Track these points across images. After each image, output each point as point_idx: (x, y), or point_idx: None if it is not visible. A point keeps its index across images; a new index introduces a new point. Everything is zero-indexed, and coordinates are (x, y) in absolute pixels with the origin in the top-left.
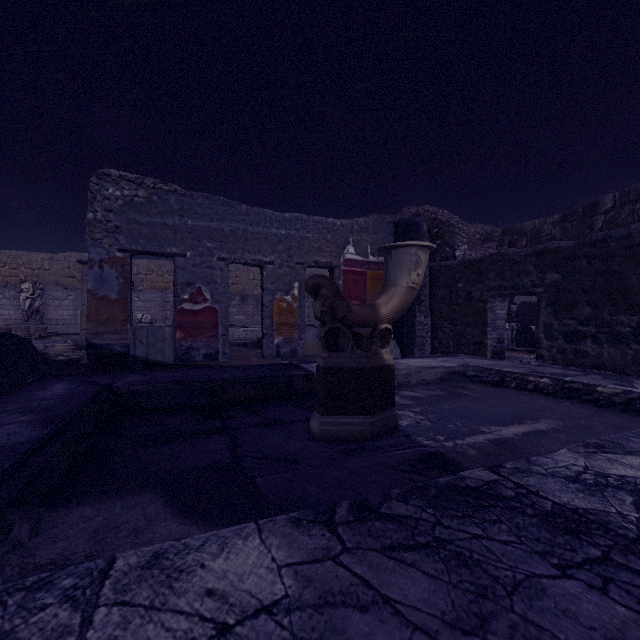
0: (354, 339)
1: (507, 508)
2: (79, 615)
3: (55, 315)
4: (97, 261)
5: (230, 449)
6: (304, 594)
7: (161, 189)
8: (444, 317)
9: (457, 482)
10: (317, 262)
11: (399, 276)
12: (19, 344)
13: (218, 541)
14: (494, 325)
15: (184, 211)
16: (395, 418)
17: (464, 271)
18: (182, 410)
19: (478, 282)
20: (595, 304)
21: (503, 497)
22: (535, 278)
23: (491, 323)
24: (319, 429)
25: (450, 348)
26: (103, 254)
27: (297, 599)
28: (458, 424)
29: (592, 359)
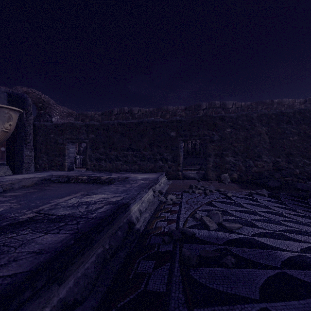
0: None
1: (35, 223)
2: None
3: None
4: None
5: None
6: None
7: None
8: (43, 152)
9: (13, 222)
10: None
11: None
12: None
13: None
14: (69, 156)
15: None
16: None
17: (54, 129)
18: None
19: (61, 135)
20: (105, 147)
21: (36, 220)
22: (85, 135)
23: (67, 155)
24: None
25: (46, 168)
26: None
27: None
28: (38, 202)
29: (104, 168)
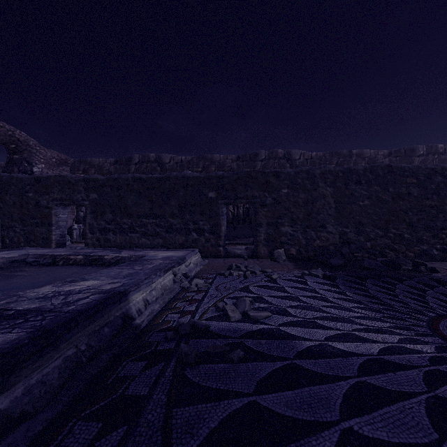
0: None
1: None
2: None
3: None
4: None
5: None
6: None
7: None
8: (15, 219)
9: None
10: None
11: None
12: None
13: None
14: (58, 225)
15: None
16: None
17: (34, 184)
18: None
19: (45, 194)
20: (114, 213)
21: None
22: (84, 195)
23: (55, 224)
24: None
25: (21, 244)
26: None
27: None
28: None
29: (113, 243)
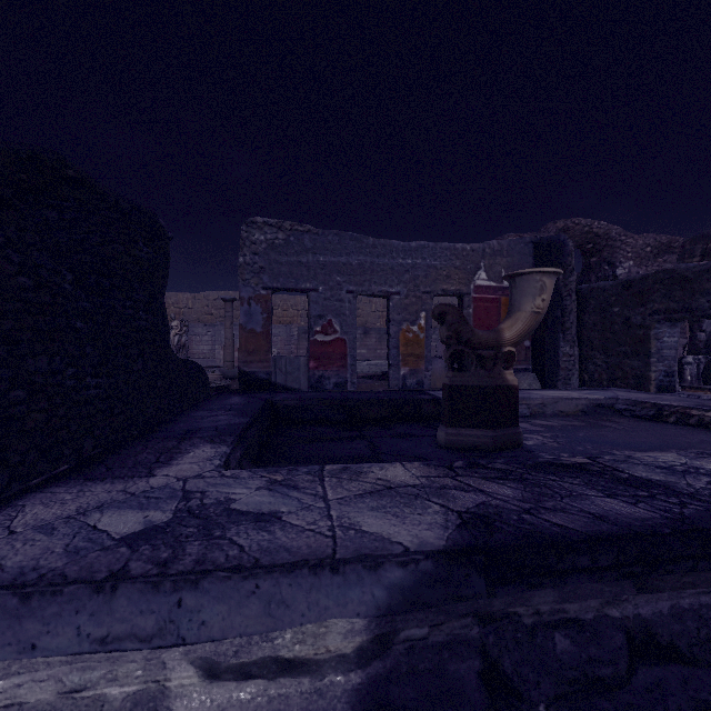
0: (477, 360)
1: (588, 474)
2: (317, 478)
3: (197, 350)
4: (246, 299)
5: (370, 448)
6: (432, 484)
7: (297, 230)
8: (595, 347)
9: (553, 461)
10: (445, 290)
11: (523, 302)
12: (197, 368)
13: (379, 466)
14: (660, 355)
15: (316, 249)
16: (519, 436)
17: (621, 293)
18: (325, 423)
19: (639, 305)
20: None
21: (589, 470)
22: None
23: (656, 353)
24: (445, 439)
25: (603, 382)
26: (251, 292)
27: (428, 485)
28: (588, 447)
29: None
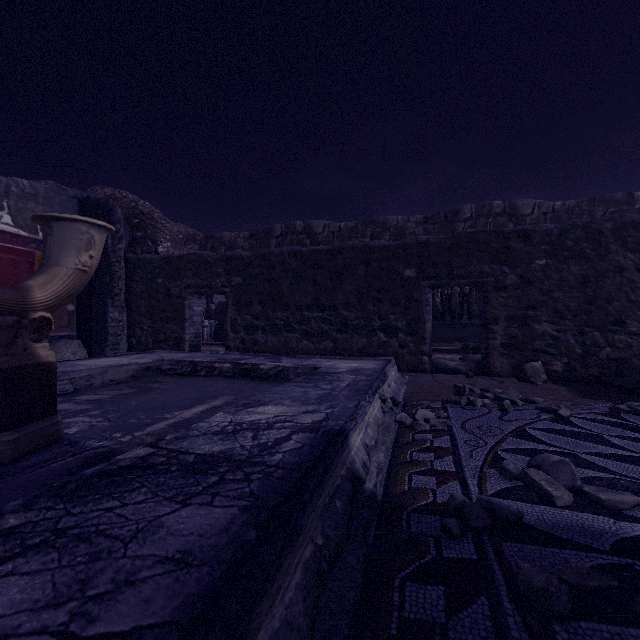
0: None
1: (154, 473)
2: None
3: None
4: None
5: None
6: None
7: None
8: (143, 313)
9: (108, 467)
10: None
11: (64, 255)
12: None
13: None
14: (192, 321)
15: None
16: (57, 426)
17: (164, 267)
18: None
19: (177, 279)
20: (264, 303)
21: (154, 465)
22: (225, 279)
23: (189, 319)
24: None
25: (149, 345)
26: None
27: None
28: (142, 417)
29: (262, 346)
